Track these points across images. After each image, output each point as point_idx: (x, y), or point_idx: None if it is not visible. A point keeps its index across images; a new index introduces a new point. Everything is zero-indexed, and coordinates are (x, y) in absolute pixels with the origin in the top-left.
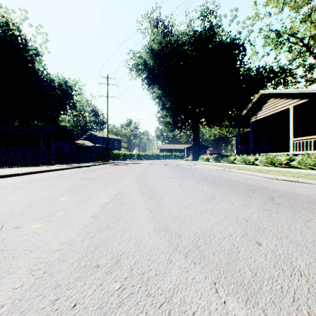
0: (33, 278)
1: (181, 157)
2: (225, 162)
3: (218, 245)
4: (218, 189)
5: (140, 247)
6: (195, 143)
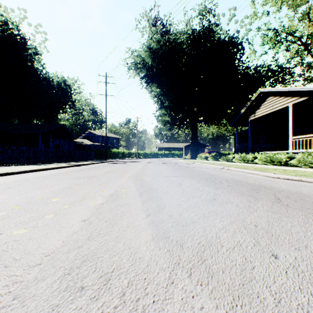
0: None
1: (179, 155)
2: (224, 160)
3: (227, 258)
4: (220, 189)
5: (135, 260)
6: (194, 142)
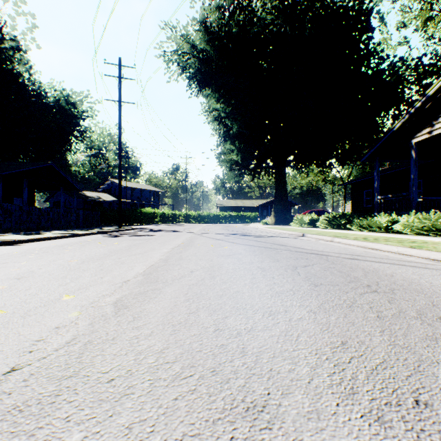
0: None
1: (253, 219)
2: (363, 228)
3: None
4: None
5: None
6: (280, 196)
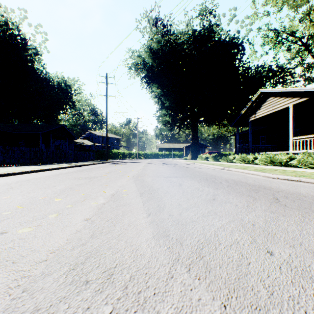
0: (9, 299)
1: (180, 156)
2: (224, 161)
3: (225, 255)
4: (220, 189)
5: (137, 257)
6: (194, 142)
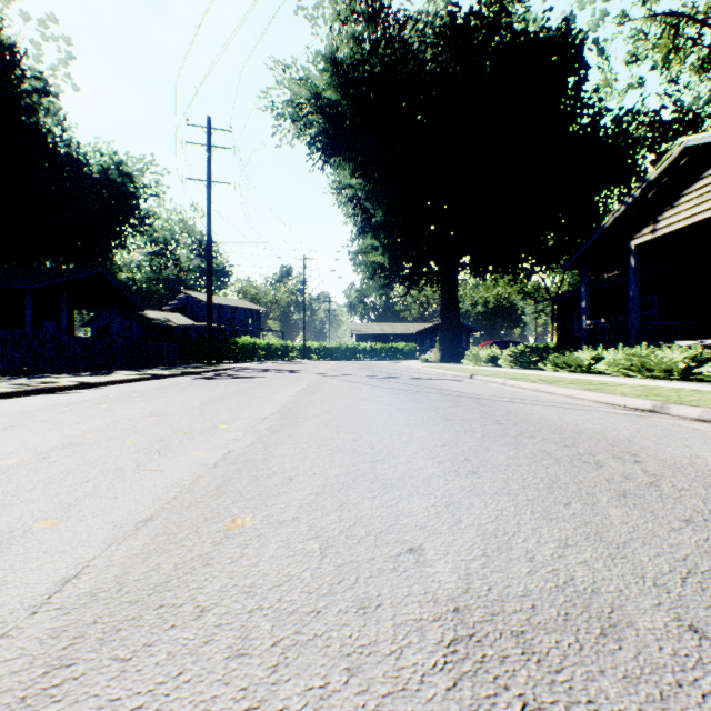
0: None
1: (409, 353)
2: (559, 367)
3: None
4: None
5: None
6: (448, 319)
